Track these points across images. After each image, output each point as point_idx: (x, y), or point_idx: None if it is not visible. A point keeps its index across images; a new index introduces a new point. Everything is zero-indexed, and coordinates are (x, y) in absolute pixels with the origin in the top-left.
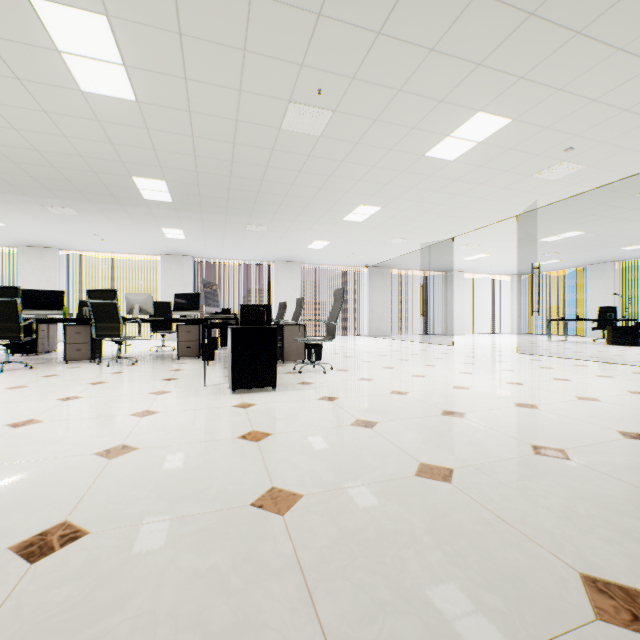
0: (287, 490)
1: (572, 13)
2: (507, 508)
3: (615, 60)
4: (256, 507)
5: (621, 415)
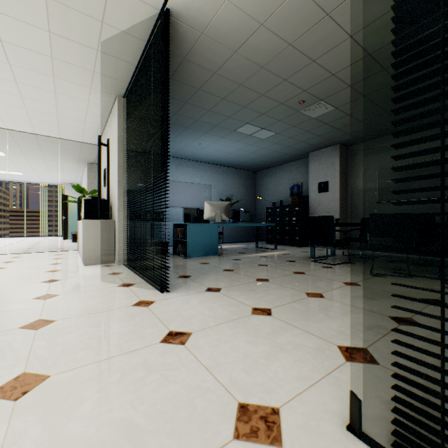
0: (6, 383)
1: (9, 32)
2: (91, 310)
3: (4, 66)
4: (25, 394)
5: (24, 277)
